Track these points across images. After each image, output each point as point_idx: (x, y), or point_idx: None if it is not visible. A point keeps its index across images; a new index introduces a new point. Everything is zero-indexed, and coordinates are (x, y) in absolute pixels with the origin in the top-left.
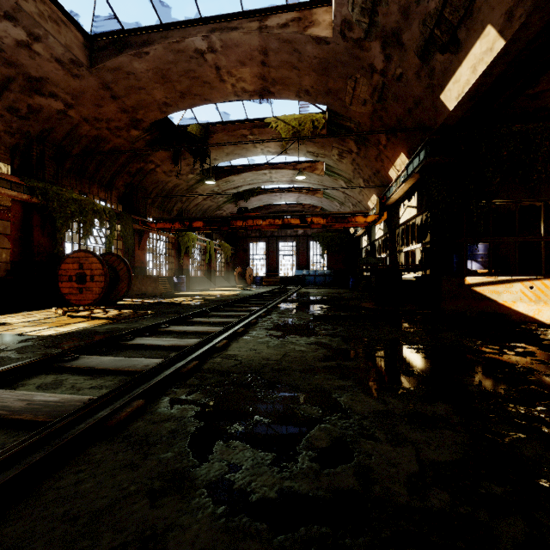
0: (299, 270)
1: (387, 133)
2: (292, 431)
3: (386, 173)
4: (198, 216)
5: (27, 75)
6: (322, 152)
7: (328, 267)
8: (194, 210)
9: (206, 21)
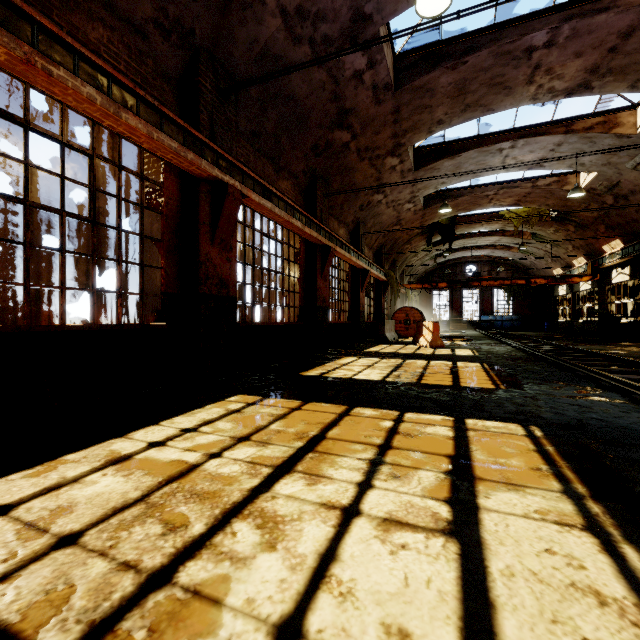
0: (485, 315)
1: (606, 227)
2: (622, 352)
3: (599, 246)
4: (407, 272)
5: (398, 219)
6: (539, 228)
7: (513, 313)
8: (408, 268)
9: (498, 183)
